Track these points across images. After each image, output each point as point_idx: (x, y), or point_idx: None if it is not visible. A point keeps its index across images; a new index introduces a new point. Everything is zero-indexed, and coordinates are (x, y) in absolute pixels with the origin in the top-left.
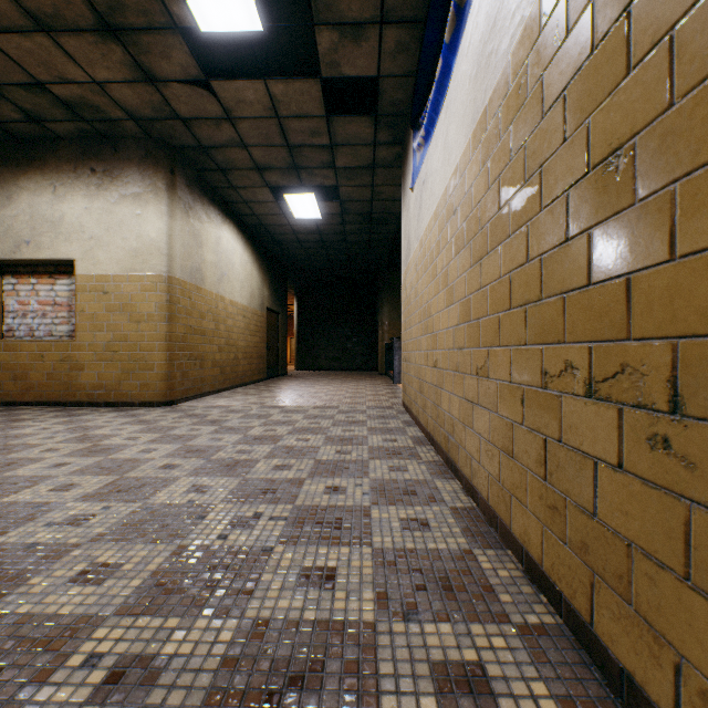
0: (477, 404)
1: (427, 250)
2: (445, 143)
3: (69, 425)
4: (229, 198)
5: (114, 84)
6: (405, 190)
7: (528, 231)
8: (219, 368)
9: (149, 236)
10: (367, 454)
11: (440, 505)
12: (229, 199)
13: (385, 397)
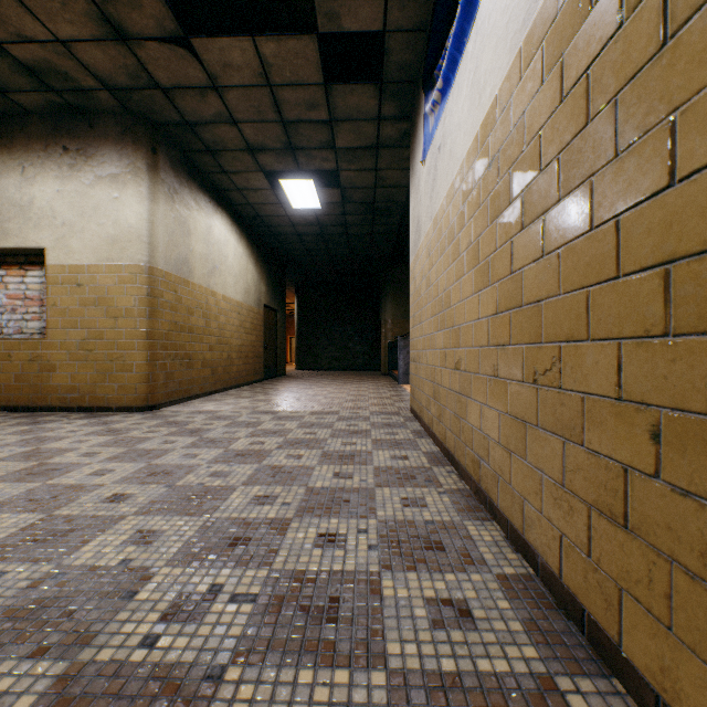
0: (535, 425)
1: (445, 227)
2: (473, 81)
3: (25, 435)
4: (221, 185)
5: (80, 43)
6: (413, 169)
7: (674, 128)
8: (210, 369)
9: (128, 221)
10: (373, 478)
11: (481, 569)
12: (221, 186)
13: (390, 401)
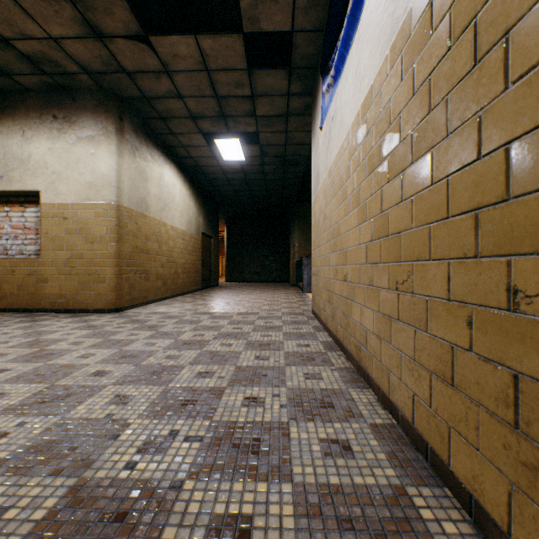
0: (397, 319)
1: (336, 177)
2: (356, 73)
3: (27, 330)
4: (170, 143)
5: (67, 40)
6: (314, 132)
7: (480, 121)
8: (162, 281)
9: (101, 171)
10: (284, 359)
11: (359, 420)
12: (170, 144)
13: (297, 305)
